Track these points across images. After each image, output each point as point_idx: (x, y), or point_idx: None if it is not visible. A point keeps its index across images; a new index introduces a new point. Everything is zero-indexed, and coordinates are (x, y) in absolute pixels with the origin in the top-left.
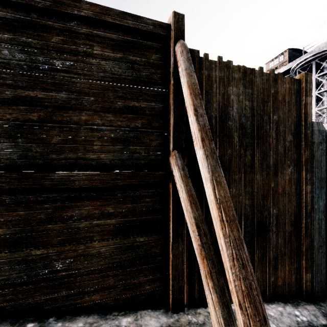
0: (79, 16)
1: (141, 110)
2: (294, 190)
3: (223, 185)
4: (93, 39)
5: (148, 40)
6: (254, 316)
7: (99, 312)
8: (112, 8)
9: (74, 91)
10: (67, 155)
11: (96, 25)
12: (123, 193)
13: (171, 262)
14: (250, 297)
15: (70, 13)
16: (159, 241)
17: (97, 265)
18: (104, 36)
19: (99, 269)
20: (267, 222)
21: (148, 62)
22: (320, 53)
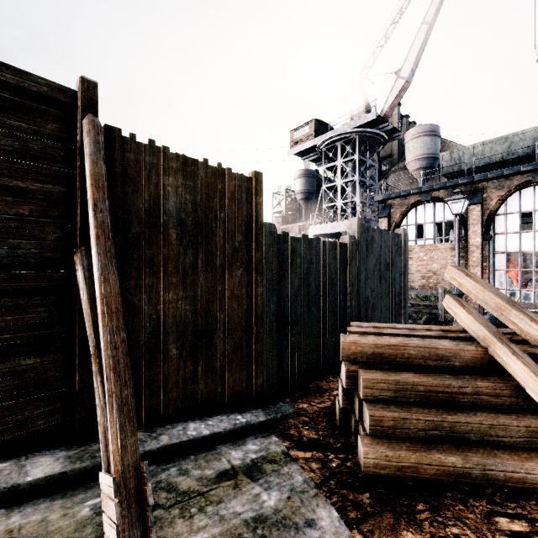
0: None
1: (29, 193)
2: (245, 293)
3: (112, 282)
4: None
5: (42, 104)
6: (116, 382)
7: None
8: None
9: None
10: None
11: None
12: None
13: (78, 384)
14: (116, 369)
15: None
16: (60, 362)
17: None
18: None
19: None
20: (213, 328)
21: (41, 132)
22: (345, 134)
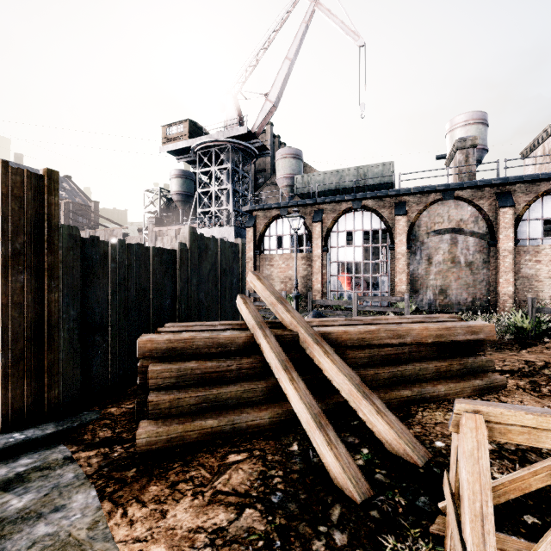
0: None
1: None
2: (32, 299)
3: None
4: None
5: None
6: None
7: None
8: None
9: None
10: None
11: None
12: None
13: None
14: None
15: None
16: None
17: None
18: None
19: None
20: None
21: None
22: (219, 142)
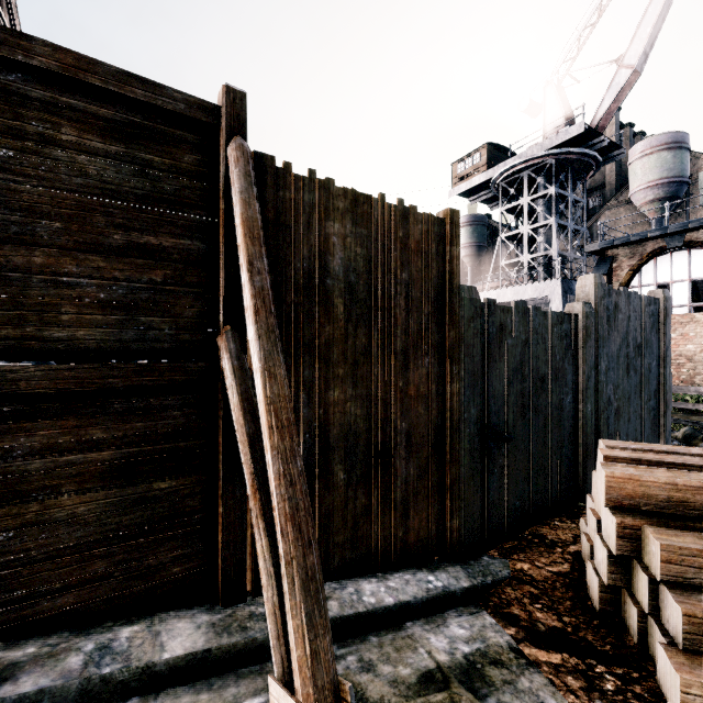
0: (28, 65)
1: (163, 252)
2: (435, 391)
3: (280, 378)
4: (61, 112)
5: (178, 128)
6: (297, 540)
7: (74, 627)
8: (102, 62)
9: (16, 207)
10: (0, 330)
11: (67, 87)
12: (125, 403)
13: (222, 519)
14: (295, 519)
15: (8, 57)
16: (199, 487)
17: (69, 540)
18: (86, 109)
19: (74, 547)
20: (392, 442)
21: (177, 167)
22: (534, 160)
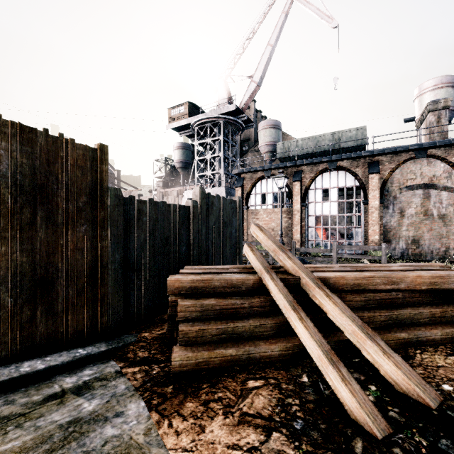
0: None
1: None
2: (90, 246)
3: None
4: None
5: None
6: None
7: None
8: None
9: None
10: None
11: None
12: None
13: None
14: None
15: None
16: None
17: None
18: None
19: None
20: (55, 277)
21: None
22: (212, 118)
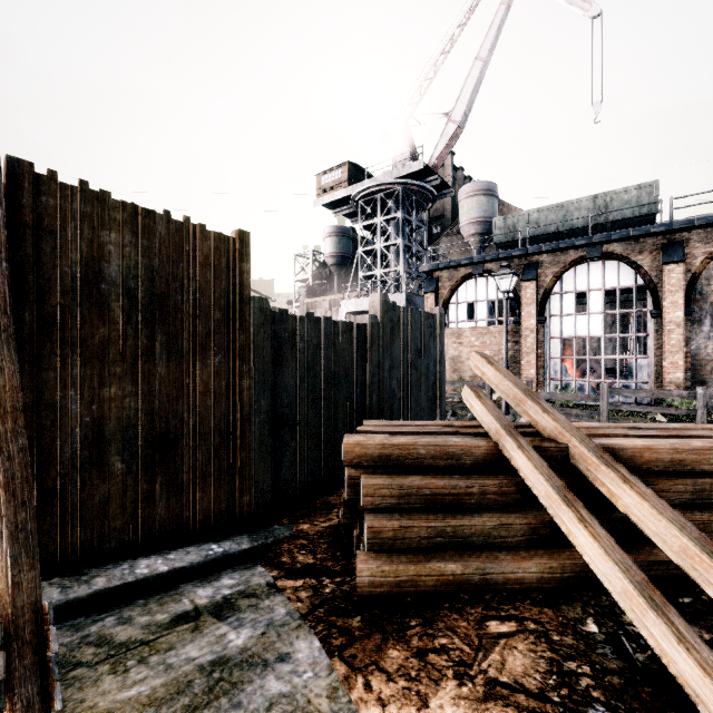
0: None
1: None
2: (225, 387)
3: (8, 372)
4: None
5: None
6: (9, 502)
7: None
8: None
9: None
10: None
11: None
12: None
13: None
14: (9, 486)
15: None
16: None
17: None
18: None
19: None
20: (179, 433)
21: None
22: (385, 185)
